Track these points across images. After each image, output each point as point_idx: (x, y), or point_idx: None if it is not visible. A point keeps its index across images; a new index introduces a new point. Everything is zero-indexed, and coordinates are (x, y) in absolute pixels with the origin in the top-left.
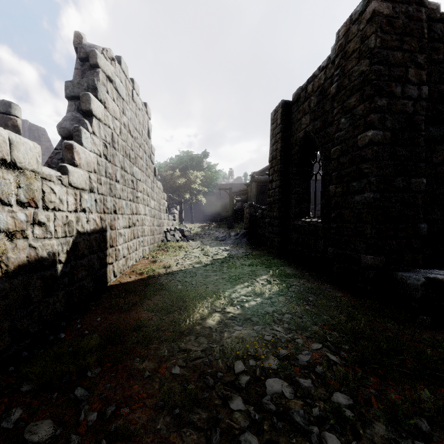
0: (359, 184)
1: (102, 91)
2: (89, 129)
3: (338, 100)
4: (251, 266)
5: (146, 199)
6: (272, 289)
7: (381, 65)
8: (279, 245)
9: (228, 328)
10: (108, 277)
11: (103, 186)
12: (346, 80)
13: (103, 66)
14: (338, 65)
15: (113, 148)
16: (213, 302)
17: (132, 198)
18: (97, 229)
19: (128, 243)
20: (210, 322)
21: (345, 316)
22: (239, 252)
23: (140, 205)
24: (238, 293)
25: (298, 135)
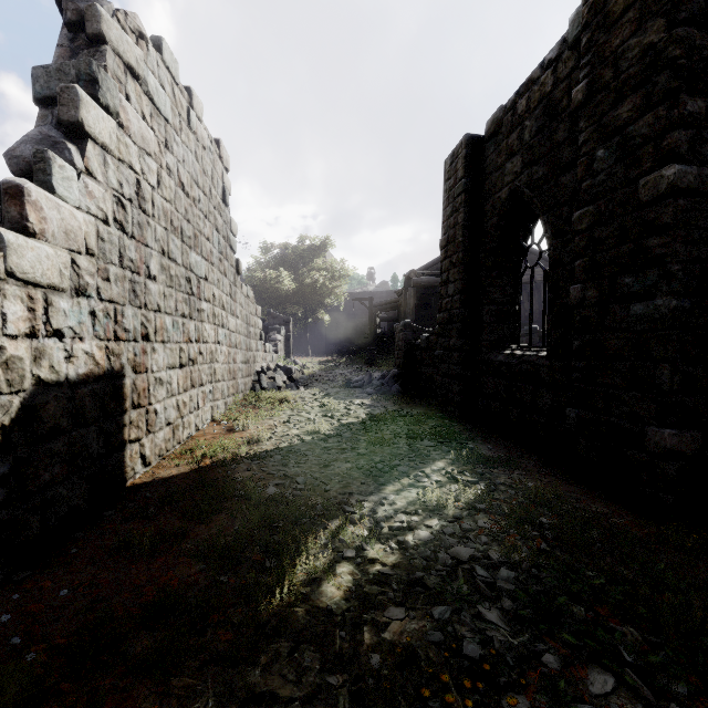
0: (640, 279)
1: (110, 90)
2: (77, 162)
3: (590, 114)
4: (412, 440)
5: (220, 314)
6: (461, 496)
7: (694, 26)
8: (460, 399)
9: (372, 613)
10: (128, 469)
11: (115, 286)
12: (608, 70)
13: (116, 41)
14: (590, 44)
15: (140, 211)
16: (338, 531)
17: (187, 311)
18: (97, 374)
19: (179, 396)
20: (330, 593)
21: (636, 573)
22: (388, 412)
23: (206, 324)
24: (391, 506)
25: (498, 196)
